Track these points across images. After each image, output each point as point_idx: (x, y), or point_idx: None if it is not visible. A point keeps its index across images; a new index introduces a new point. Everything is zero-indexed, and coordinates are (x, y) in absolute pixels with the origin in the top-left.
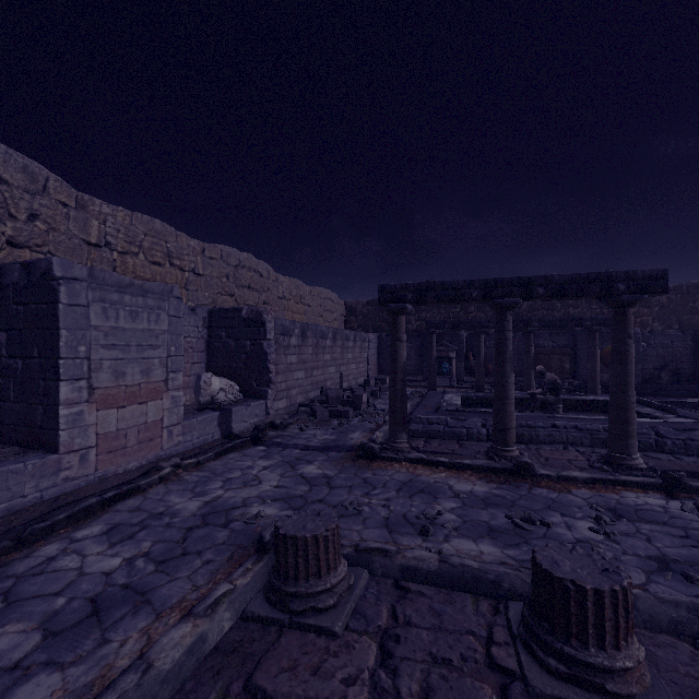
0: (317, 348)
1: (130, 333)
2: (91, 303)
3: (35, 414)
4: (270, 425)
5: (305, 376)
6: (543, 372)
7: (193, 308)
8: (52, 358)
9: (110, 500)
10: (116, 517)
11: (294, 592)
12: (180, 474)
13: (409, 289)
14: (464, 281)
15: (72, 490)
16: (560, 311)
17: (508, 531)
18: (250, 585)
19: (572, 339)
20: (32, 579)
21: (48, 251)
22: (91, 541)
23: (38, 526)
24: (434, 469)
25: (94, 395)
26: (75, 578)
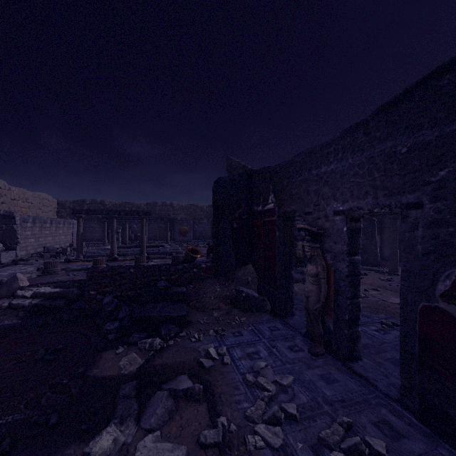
0: (41, 228)
1: None
2: None
3: None
4: (20, 260)
5: (35, 241)
6: (139, 236)
7: None
8: None
9: None
10: None
11: (49, 270)
12: None
13: (83, 210)
14: (101, 209)
15: None
16: (172, 212)
17: None
18: (38, 273)
19: (173, 224)
20: None
21: None
22: None
23: None
24: (90, 262)
25: None
26: None
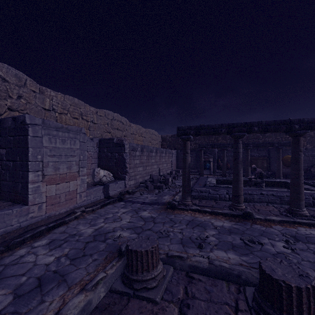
0: (148, 157)
1: (62, 149)
2: (43, 135)
3: (18, 187)
4: (126, 192)
5: (143, 169)
6: (255, 168)
7: (92, 138)
8: (25, 161)
9: (51, 228)
10: (53, 236)
11: (135, 279)
12: (84, 215)
13: (191, 129)
14: (218, 124)
15: (34, 222)
16: (262, 139)
17: (242, 247)
18: (114, 274)
19: (268, 152)
20: (12, 266)
21: (26, 113)
22: (41, 247)
23: (17, 240)
24: (203, 214)
25: (45, 178)
26: (32, 266)
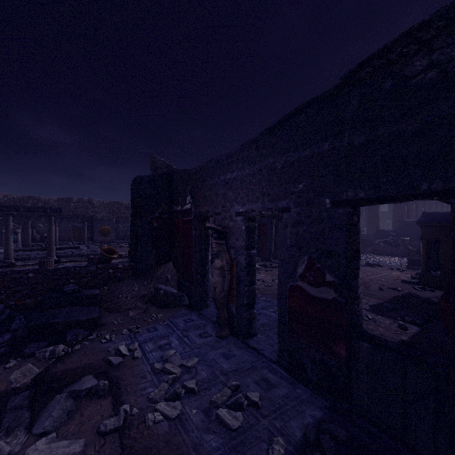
0: None
1: None
2: None
3: None
4: None
5: None
6: (47, 237)
7: None
8: None
9: None
10: None
11: None
12: None
13: None
14: None
15: None
16: (91, 209)
17: None
18: None
19: (92, 223)
20: None
21: None
22: None
23: None
24: None
25: None
26: None
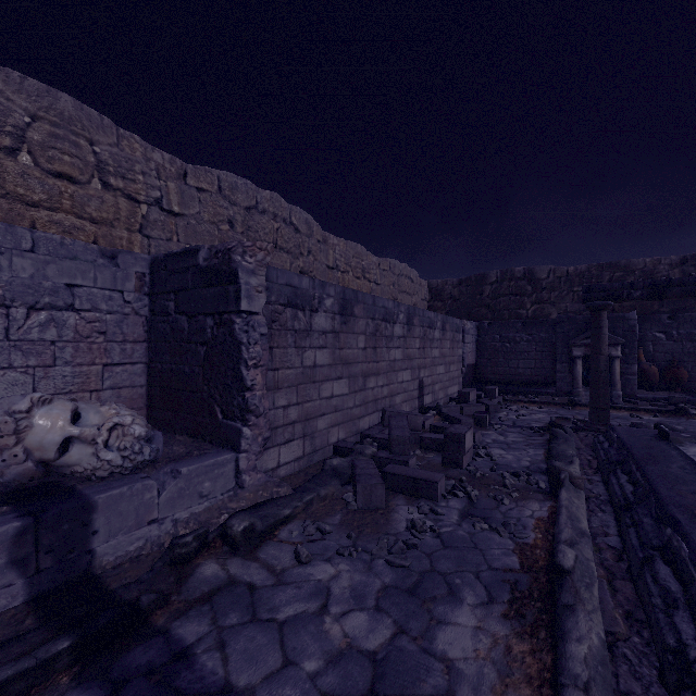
0: (375, 339)
1: None
2: None
3: None
4: (221, 531)
5: (349, 389)
6: None
7: (113, 253)
8: None
9: None
10: None
11: None
12: None
13: None
14: None
15: None
16: None
17: None
18: None
19: None
20: None
21: None
22: None
23: None
24: None
25: None
26: None
